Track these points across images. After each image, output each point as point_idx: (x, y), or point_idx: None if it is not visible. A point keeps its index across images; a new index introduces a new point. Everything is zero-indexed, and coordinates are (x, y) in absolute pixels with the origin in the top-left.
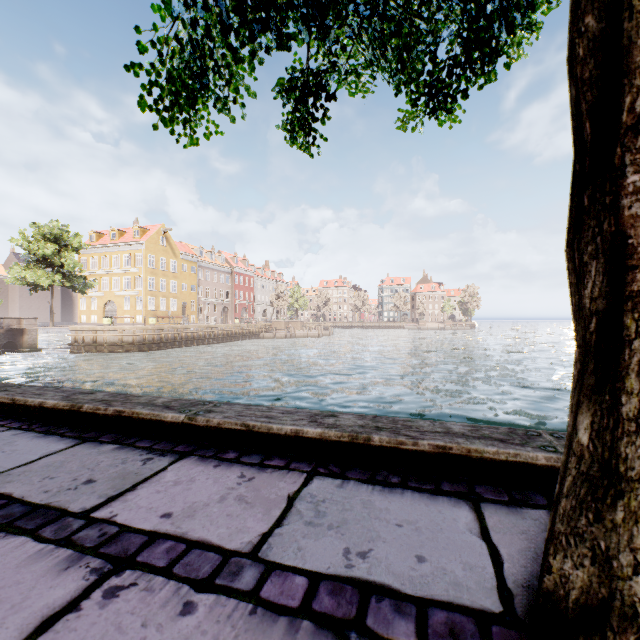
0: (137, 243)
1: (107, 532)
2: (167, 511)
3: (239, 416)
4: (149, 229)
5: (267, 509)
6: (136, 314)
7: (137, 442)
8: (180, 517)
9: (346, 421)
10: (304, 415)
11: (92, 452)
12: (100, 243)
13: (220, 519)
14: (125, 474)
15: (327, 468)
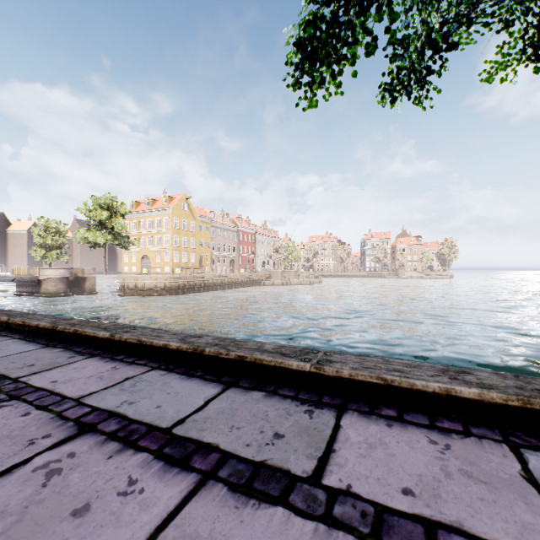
0: (166, 209)
1: (364, 511)
2: (401, 485)
3: (366, 368)
4: (174, 197)
5: (520, 495)
6: (165, 265)
7: (278, 390)
8: (426, 496)
9: (491, 380)
10: (433, 370)
11: (247, 399)
12: (138, 210)
13: (478, 505)
14: (305, 429)
15: (520, 438)
